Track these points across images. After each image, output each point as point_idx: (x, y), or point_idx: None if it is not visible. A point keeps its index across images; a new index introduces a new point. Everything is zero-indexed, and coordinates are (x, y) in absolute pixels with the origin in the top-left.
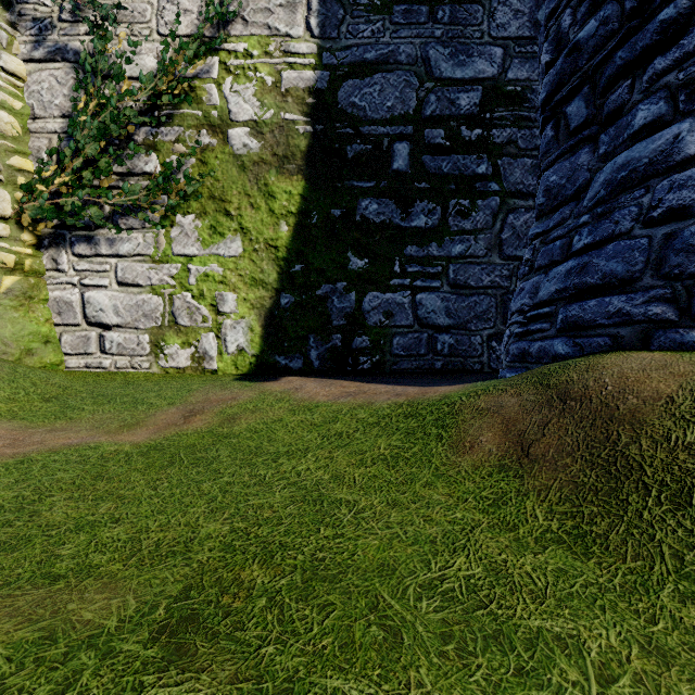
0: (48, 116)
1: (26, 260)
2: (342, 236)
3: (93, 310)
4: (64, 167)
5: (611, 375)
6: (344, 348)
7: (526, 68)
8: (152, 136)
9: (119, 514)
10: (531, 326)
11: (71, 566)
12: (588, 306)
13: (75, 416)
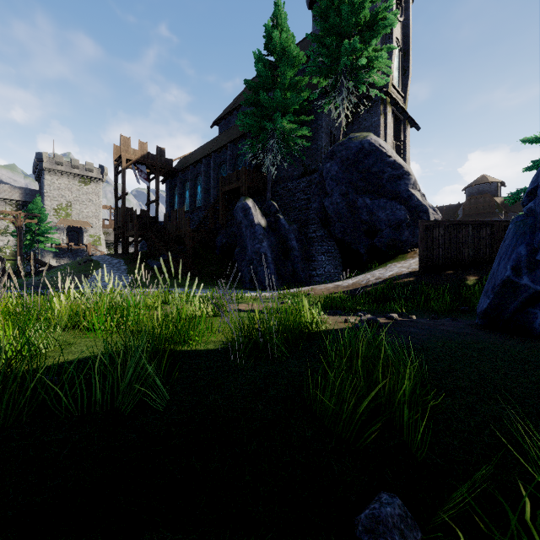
0: None
1: None
2: None
3: None
4: None
5: None
6: None
7: None
8: None
9: None
10: None
11: None
12: None
13: None
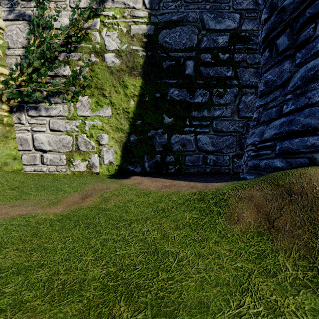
0: (15, 47)
1: (4, 118)
2: (160, 106)
3: (38, 143)
4: (23, 72)
5: (317, 180)
6: (161, 161)
7: (251, 24)
8: (67, 57)
9: (43, 260)
10: (260, 152)
11: (9, 301)
12: (294, 142)
13: (26, 198)
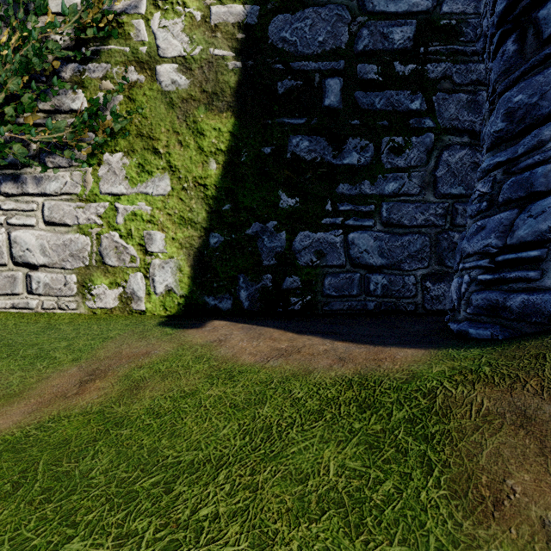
0: None
1: None
2: (272, 174)
3: (20, 249)
4: None
5: None
6: (275, 288)
7: (461, 1)
8: (79, 73)
9: None
10: (507, 273)
11: None
12: None
13: None
